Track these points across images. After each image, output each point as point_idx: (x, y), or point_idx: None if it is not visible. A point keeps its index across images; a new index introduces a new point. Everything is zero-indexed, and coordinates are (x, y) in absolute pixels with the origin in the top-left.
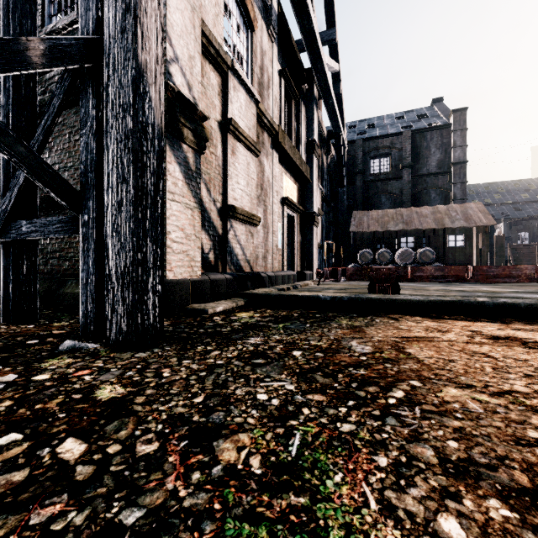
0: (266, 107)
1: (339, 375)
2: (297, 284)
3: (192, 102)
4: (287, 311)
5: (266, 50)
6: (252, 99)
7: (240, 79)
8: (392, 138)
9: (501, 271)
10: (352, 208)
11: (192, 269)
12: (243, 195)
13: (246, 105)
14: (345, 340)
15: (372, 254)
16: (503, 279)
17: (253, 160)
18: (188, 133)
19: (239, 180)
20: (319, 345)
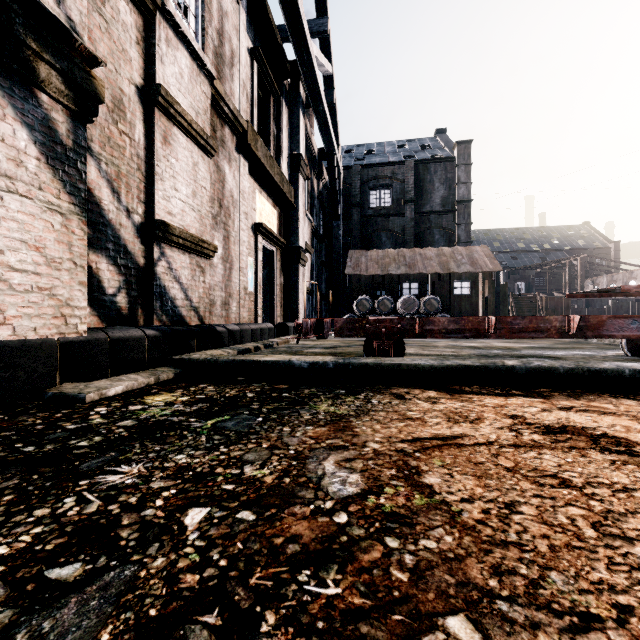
0: (229, 91)
1: (265, 618)
2: (272, 341)
3: (58, 20)
4: (241, 388)
5: (229, 11)
6: (203, 71)
7: (179, 31)
8: (394, 167)
9: (528, 324)
10: (349, 246)
11: (64, 321)
12: (185, 209)
13: (192, 76)
14: (314, 455)
15: (371, 302)
16: (530, 334)
17: (204, 161)
18: (51, 74)
19: (179, 185)
20: (258, 477)
